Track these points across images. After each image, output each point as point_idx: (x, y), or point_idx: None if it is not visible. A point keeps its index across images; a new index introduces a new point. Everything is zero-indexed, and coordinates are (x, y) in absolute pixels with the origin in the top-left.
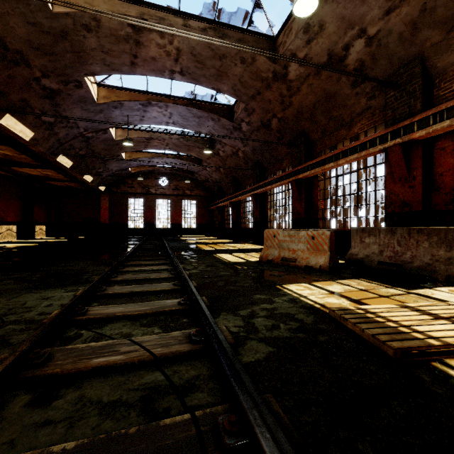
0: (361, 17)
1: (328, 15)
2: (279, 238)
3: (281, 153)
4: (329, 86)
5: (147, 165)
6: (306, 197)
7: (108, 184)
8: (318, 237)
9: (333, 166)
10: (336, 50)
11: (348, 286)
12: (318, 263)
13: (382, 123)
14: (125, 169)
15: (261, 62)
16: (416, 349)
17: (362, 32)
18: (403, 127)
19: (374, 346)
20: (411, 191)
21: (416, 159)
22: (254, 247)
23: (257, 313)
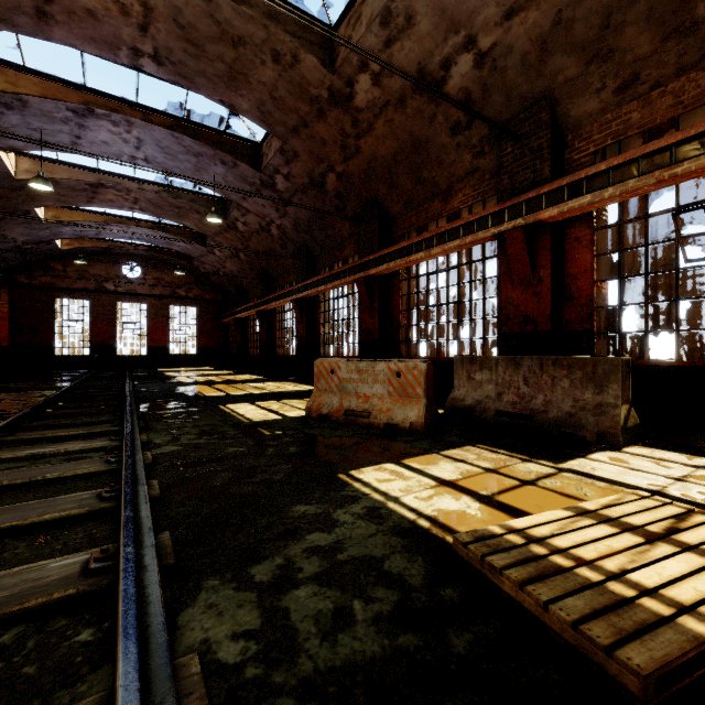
0: (470, 15)
1: (421, 1)
2: (340, 375)
3: (341, 233)
4: (418, 127)
5: (98, 238)
6: (381, 306)
7: (8, 268)
8: (406, 373)
9: (424, 257)
10: (431, 67)
11: (464, 463)
12: (408, 419)
13: (494, 195)
14: (46, 241)
15: (309, 67)
16: (680, 661)
17: (470, 43)
18: (526, 201)
19: (580, 654)
20: (536, 300)
21: (544, 252)
22: (297, 388)
23: (297, 567)
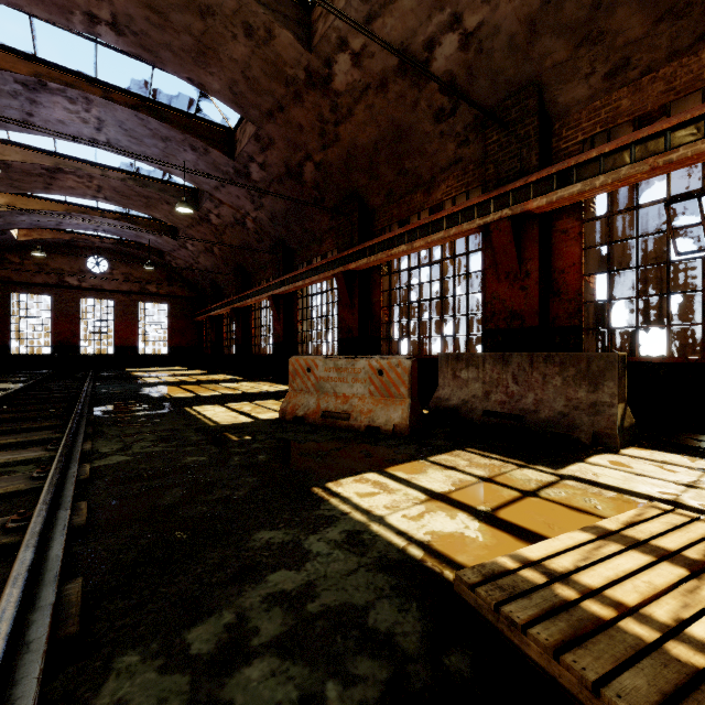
0: None
1: None
2: (317, 374)
3: (320, 227)
4: (400, 113)
5: (59, 229)
6: (361, 302)
7: None
8: (389, 371)
9: (406, 250)
10: (414, 47)
11: (456, 470)
12: (391, 421)
13: (478, 186)
14: None
15: (284, 43)
16: None
17: (455, 21)
18: (513, 191)
19: None
20: (523, 294)
21: (531, 244)
22: (273, 388)
23: (251, 628)
